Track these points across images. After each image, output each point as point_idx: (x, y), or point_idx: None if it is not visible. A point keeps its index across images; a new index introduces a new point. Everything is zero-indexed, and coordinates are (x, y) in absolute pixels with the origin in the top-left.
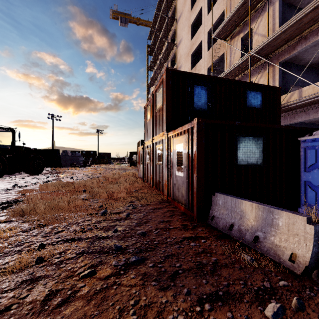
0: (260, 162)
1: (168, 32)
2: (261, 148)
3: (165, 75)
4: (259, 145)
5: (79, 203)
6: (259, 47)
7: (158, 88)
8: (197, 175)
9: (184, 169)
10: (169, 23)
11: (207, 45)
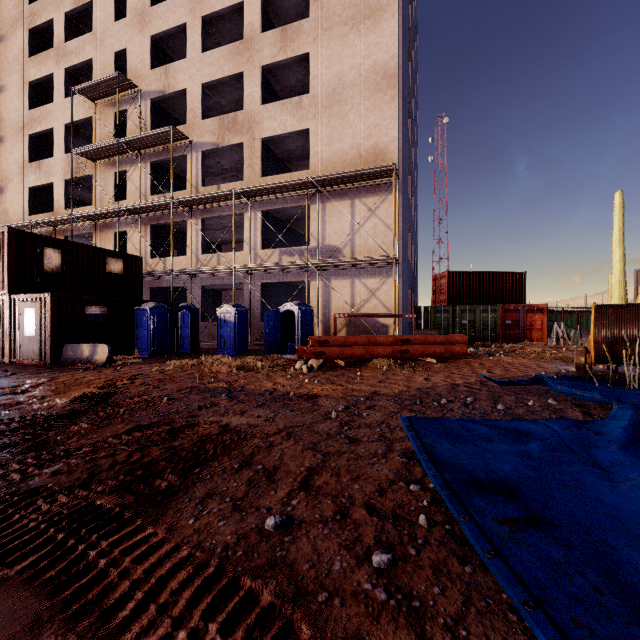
0: (105, 323)
1: None
2: (106, 314)
3: (7, 234)
4: (104, 312)
5: None
6: (128, 206)
7: None
8: (51, 333)
9: (37, 330)
10: None
11: (64, 144)
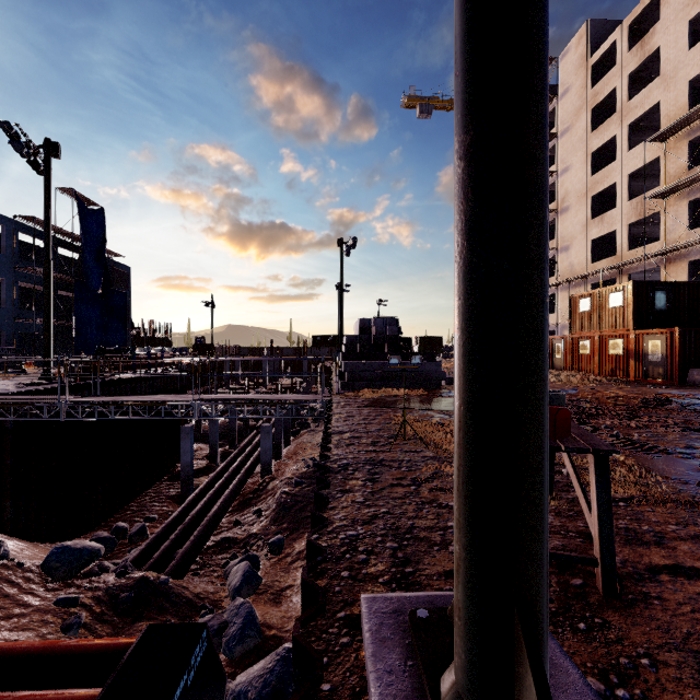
0: None
1: None
2: None
3: (631, 286)
4: None
5: (576, 379)
6: None
7: (612, 290)
8: (678, 359)
9: (661, 357)
10: None
11: (626, 193)
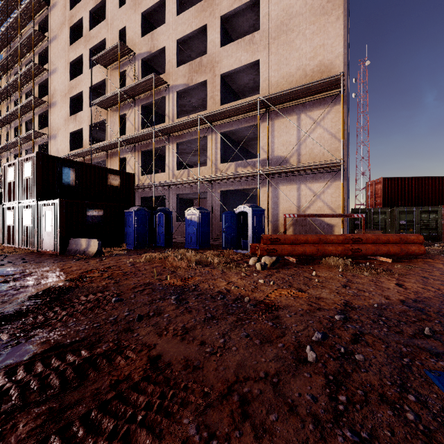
0: (102, 222)
1: (35, 44)
2: (102, 215)
3: (36, 156)
4: (101, 214)
5: None
6: (125, 137)
7: (26, 160)
8: (60, 229)
9: (52, 227)
10: (36, 35)
11: (89, 100)
